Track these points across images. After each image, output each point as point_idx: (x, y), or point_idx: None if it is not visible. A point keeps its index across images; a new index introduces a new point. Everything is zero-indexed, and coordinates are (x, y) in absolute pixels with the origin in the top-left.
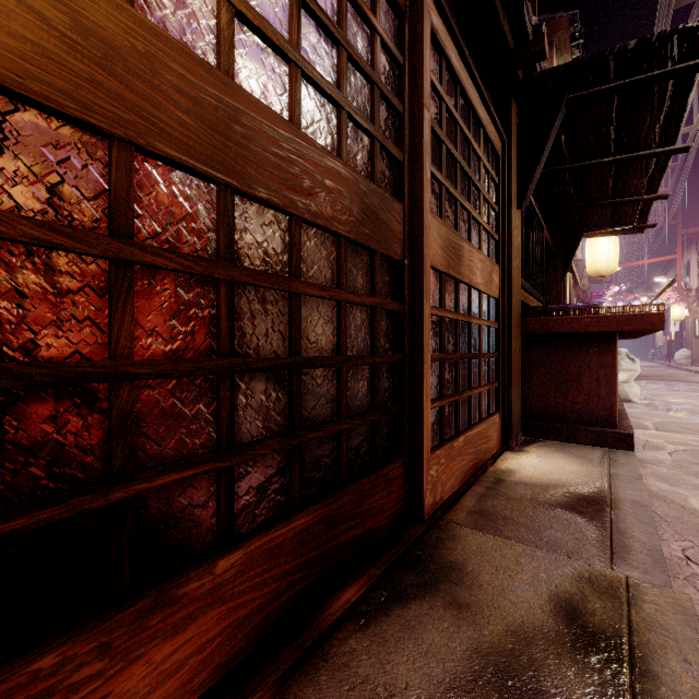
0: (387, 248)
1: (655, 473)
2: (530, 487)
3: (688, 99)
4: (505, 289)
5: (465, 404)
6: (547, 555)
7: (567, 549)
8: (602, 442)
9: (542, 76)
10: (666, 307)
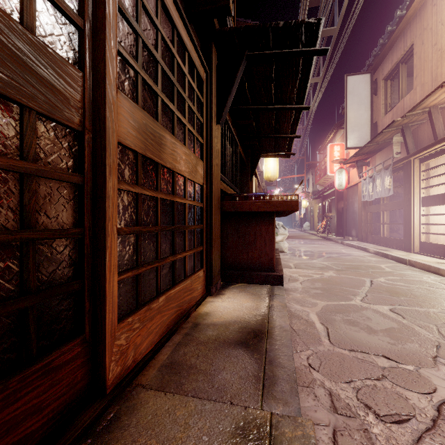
0: (50, 109)
1: (294, 298)
2: (217, 328)
3: (309, 75)
4: (208, 179)
5: (170, 267)
6: (214, 406)
7: (231, 393)
8: (267, 282)
9: (230, 31)
10: (300, 201)
